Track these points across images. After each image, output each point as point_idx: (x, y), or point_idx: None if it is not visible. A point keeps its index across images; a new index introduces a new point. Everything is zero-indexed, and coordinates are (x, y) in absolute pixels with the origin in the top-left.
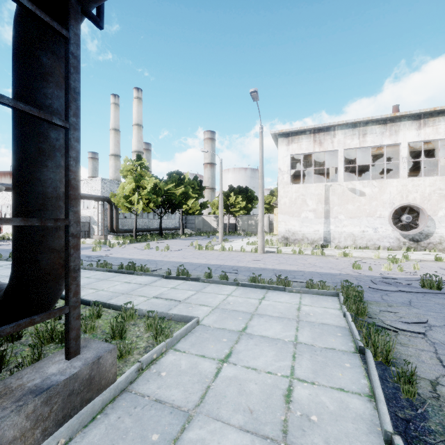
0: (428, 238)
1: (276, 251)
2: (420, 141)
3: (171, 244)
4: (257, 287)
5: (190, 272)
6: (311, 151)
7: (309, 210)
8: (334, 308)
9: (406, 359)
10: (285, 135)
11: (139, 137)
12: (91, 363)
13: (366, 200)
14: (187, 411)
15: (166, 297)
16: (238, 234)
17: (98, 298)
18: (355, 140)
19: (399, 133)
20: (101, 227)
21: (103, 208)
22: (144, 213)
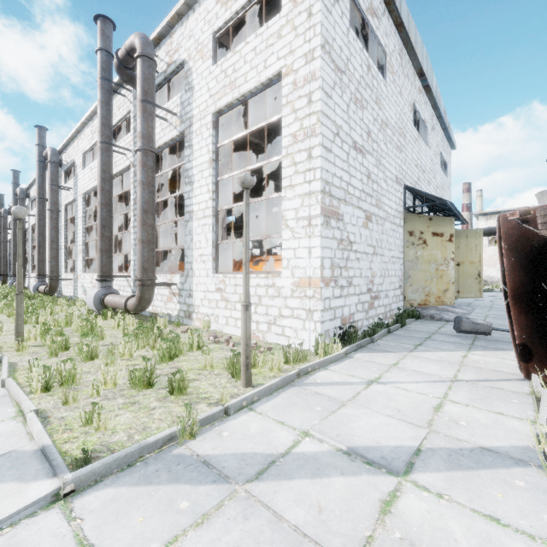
0: None
1: None
2: None
3: None
4: None
5: None
6: None
7: None
8: None
9: None
10: (484, 214)
11: None
12: None
13: None
14: None
15: None
16: None
17: None
18: None
19: None
20: None
21: None
22: None
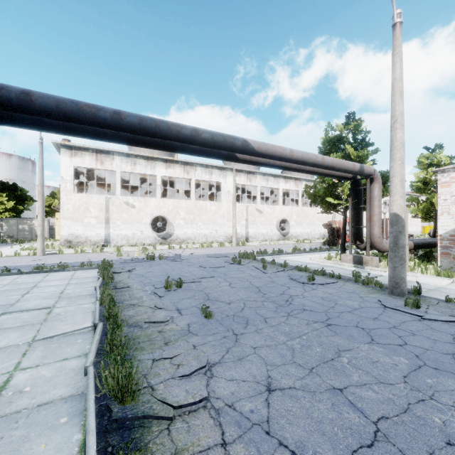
0: (171, 236)
1: (58, 252)
2: (167, 176)
3: None
4: (41, 272)
5: None
6: (94, 167)
7: (92, 216)
8: (94, 272)
9: (117, 278)
10: (68, 147)
11: None
12: None
13: (136, 211)
14: (11, 304)
15: None
16: (2, 241)
17: None
18: (129, 166)
19: (156, 168)
20: None
21: None
22: None
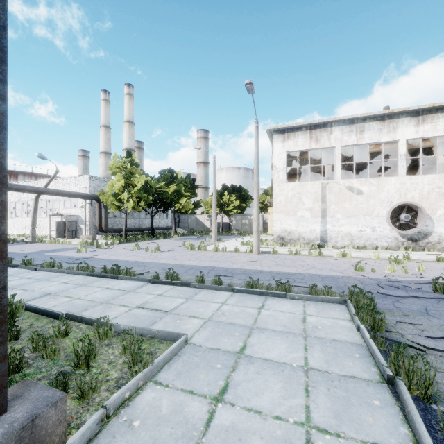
0: (427, 237)
1: (272, 251)
2: (418, 138)
3: (162, 244)
4: (255, 293)
5: (181, 276)
6: (307, 148)
7: (305, 209)
8: (343, 319)
9: None
10: (280, 131)
11: (130, 134)
12: (18, 430)
13: (363, 199)
14: None
15: (151, 306)
16: (231, 234)
17: (71, 309)
18: (352, 136)
19: (397, 129)
20: (90, 227)
21: (91, 207)
22: (135, 212)
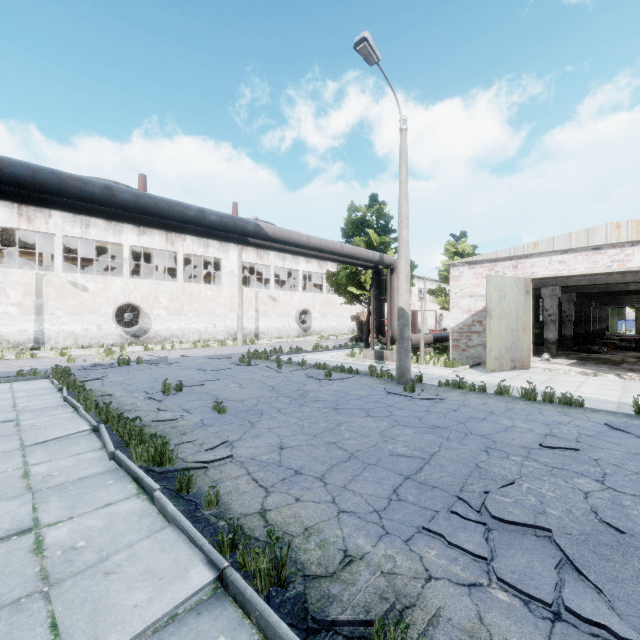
0: (147, 333)
1: None
2: (141, 246)
3: None
4: None
5: None
6: (14, 226)
7: (12, 303)
8: (45, 383)
9: (86, 387)
10: None
11: None
12: None
13: (89, 296)
14: None
15: None
16: None
17: None
18: (77, 228)
19: (123, 234)
20: None
21: None
22: None
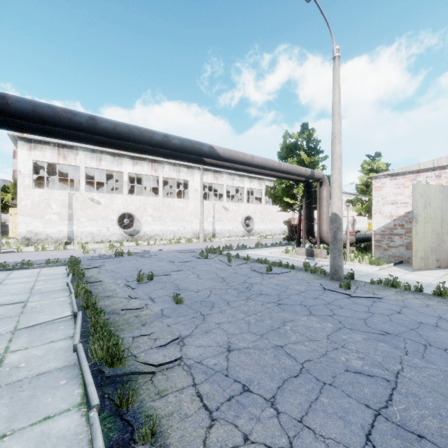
0: (138, 233)
1: (16, 250)
2: (134, 173)
3: None
4: (3, 270)
5: None
6: (55, 161)
7: (54, 213)
8: (62, 269)
9: (87, 274)
10: (27, 140)
11: None
12: None
13: (102, 208)
14: None
15: None
16: None
17: None
18: (94, 162)
19: (123, 165)
20: None
21: None
22: None
